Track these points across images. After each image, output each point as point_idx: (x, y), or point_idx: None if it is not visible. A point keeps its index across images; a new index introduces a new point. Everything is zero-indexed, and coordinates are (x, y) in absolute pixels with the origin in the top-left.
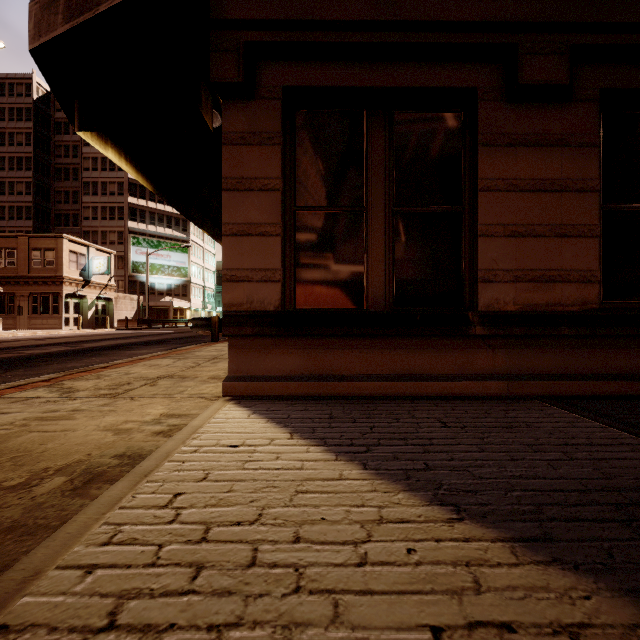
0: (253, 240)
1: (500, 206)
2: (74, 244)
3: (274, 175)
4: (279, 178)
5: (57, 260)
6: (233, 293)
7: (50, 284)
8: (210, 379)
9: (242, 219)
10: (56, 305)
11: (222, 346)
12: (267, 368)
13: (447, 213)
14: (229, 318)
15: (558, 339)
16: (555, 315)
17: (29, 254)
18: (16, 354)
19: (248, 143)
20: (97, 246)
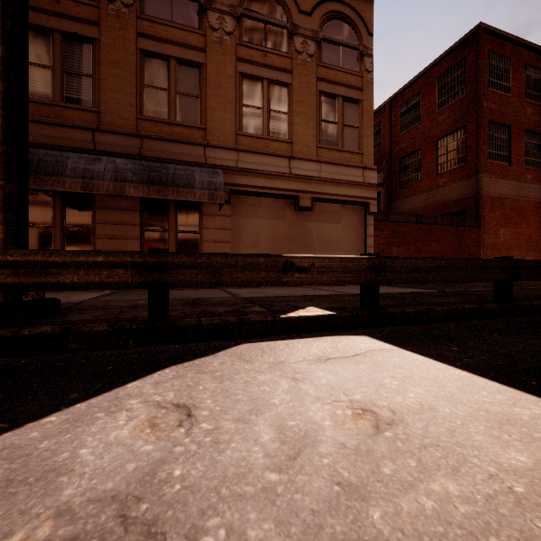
0: None
1: (104, 229)
2: None
3: None
4: None
5: None
6: None
7: None
8: None
9: None
10: None
11: None
12: None
13: (86, 230)
14: None
15: None
16: None
17: None
18: None
19: None
20: None
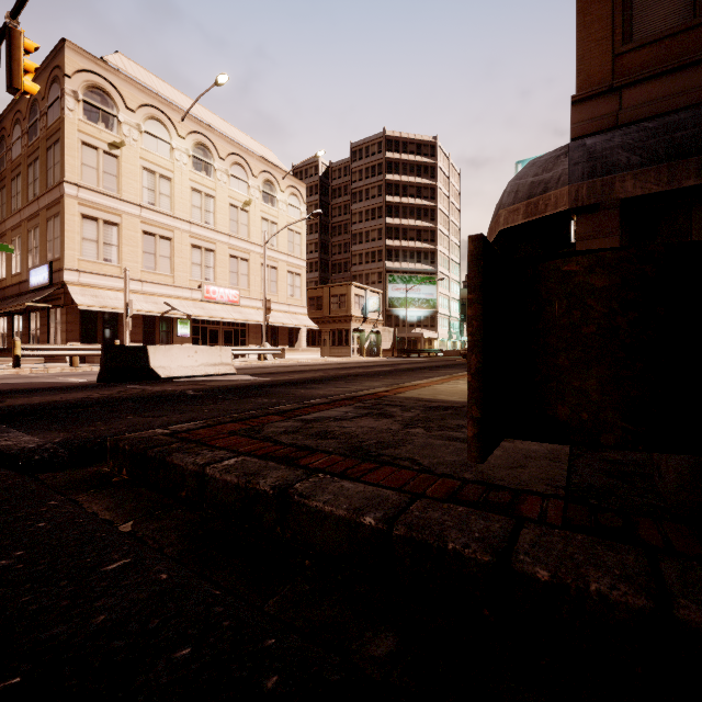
0: None
1: None
2: (357, 289)
3: None
4: None
5: (347, 303)
6: None
7: (343, 322)
8: None
9: None
10: (347, 338)
11: None
12: None
13: None
14: None
15: None
16: None
17: (330, 300)
18: (374, 370)
19: (594, 238)
20: (371, 288)
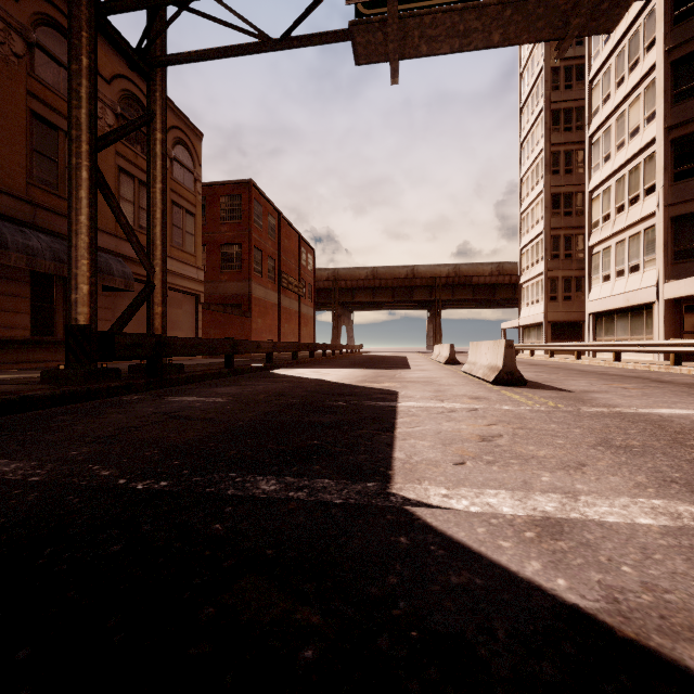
0: None
1: None
2: None
3: None
4: None
5: None
6: None
7: None
8: None
9: None
10: None
11: None
12: None
13: None
14: None
15: (15, 349)
16: (14, 340)
17: None
18: None
19: None
20: None
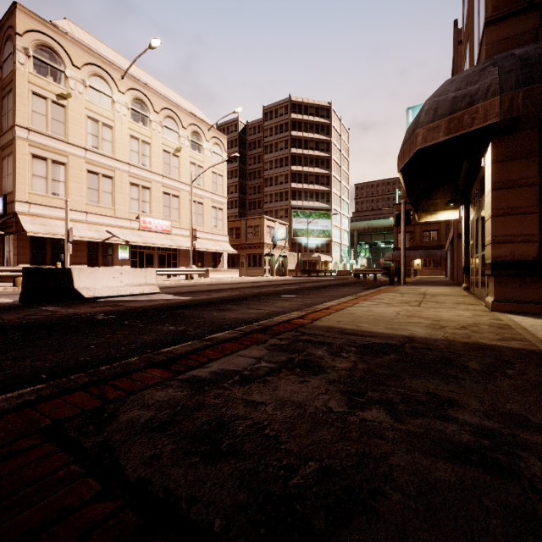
0: (515, 217)
1: None
2: (268, 221)
3: (532, 175)
4: (536, 177)
5: (260, 232)
6: (499, 250)
7: (257, 248)
8: (456, 303)
9: (506, 205)
10: (260, 261)
11: (407, 288)
12: (525, 296)
13: None
14: (496, 265)
15: None
16: None
17: (246, 230)
18: (283, 288)
19: (511, 159)
20: (279, 221)
